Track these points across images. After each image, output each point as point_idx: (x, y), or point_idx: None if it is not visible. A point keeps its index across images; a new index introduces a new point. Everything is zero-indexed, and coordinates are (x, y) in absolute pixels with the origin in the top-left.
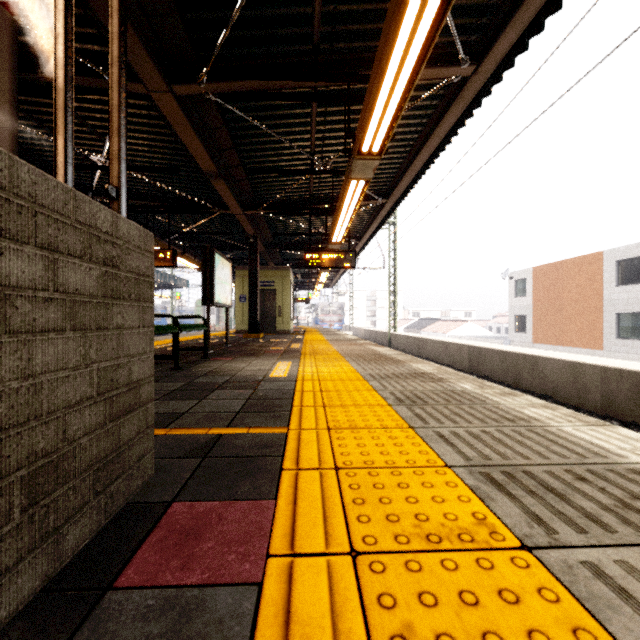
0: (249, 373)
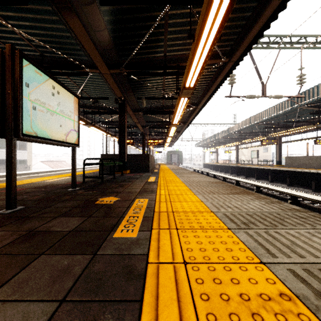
0: (77, 177)
